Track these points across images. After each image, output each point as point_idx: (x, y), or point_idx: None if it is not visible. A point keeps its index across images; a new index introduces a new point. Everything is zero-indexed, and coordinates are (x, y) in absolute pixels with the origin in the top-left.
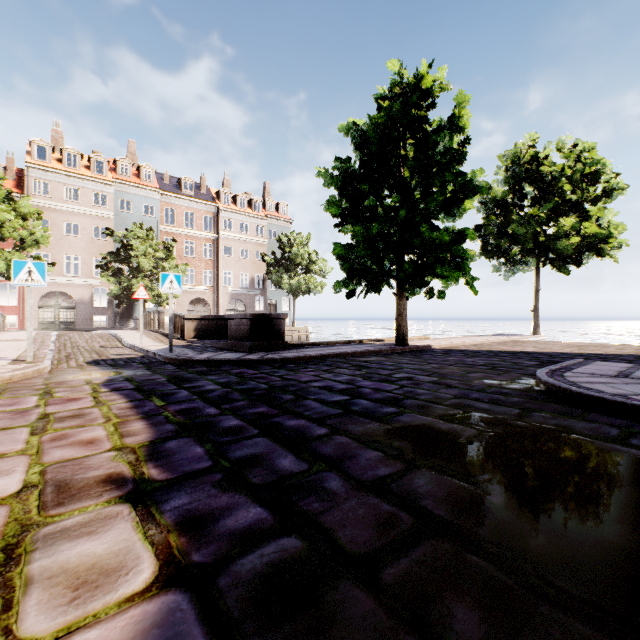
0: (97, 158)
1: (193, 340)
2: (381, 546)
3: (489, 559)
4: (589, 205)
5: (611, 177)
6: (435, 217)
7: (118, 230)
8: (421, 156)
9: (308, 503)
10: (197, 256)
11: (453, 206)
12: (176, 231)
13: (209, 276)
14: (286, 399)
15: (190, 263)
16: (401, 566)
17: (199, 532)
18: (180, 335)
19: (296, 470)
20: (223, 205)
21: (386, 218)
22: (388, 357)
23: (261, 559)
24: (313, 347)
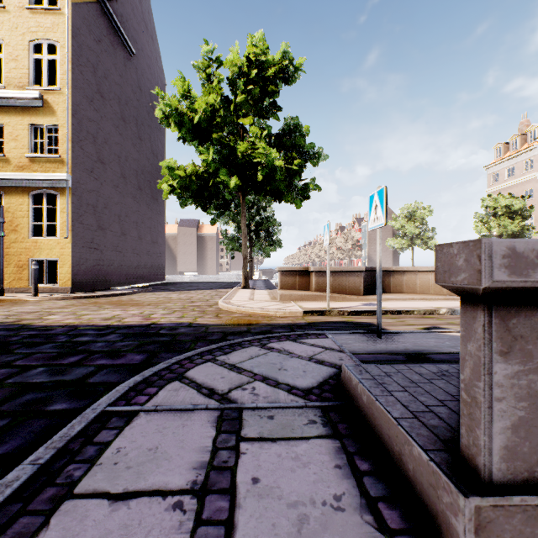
0: None
1: None
2: None
3: None
4: None
5: None
6: None
7: None
8: None
9: None
10: None
11: None
12: None
13: None
14: None
15: None
16: None
17: None
18: None
19: None
20: None
21: None
22: None
23: None
24: None
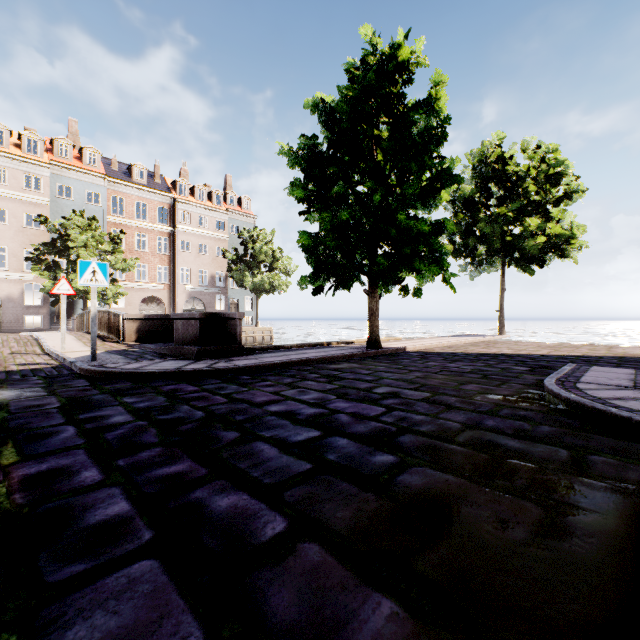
0: (29, 136)
1: (133, 344)
2: None
3: None
4: (552, 206)
5: (572, 180)
6: (413, 204)
7: (55, 219)
8: (398, 135)
9: None
10: (150, 250)
11: (429, 196)
12: (126, 222)
13: (164, 273)
14: (226, 440)
15: (142, 258)
16: None
17: None
18: (119, 338)
19: None
20: (180, 196)
21: (357, 207)
22: (362, 363)
23: None
24: (275, 351)
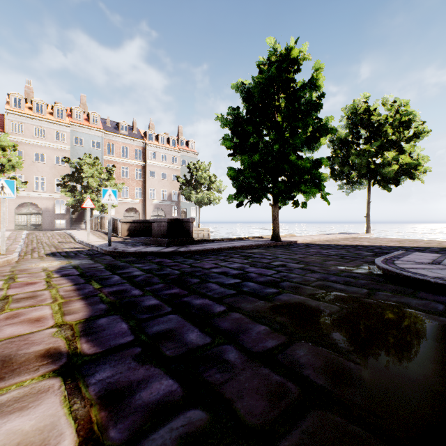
0: (58, 107)
1: (126, 237)
2: (274, 417)
3: (368, 429)
4: (404, 143)
5: (419, 124)
6: (300, 149)
7: (73, 159)
8: (290, 106)
9: (211, 374)
10: (130, 177)
11: (312, 142)
12: (115, 160)
13: (139, 192)
14: (193, 282)
15: (125, 182)
16: (293, 438)
17: (118, 405)
18: (117, 234)
19: (201, 343)
20: (149, 142)
21: (265, 150)
22: (267, 249)
23: (170, 433)
24: (213, 242)
